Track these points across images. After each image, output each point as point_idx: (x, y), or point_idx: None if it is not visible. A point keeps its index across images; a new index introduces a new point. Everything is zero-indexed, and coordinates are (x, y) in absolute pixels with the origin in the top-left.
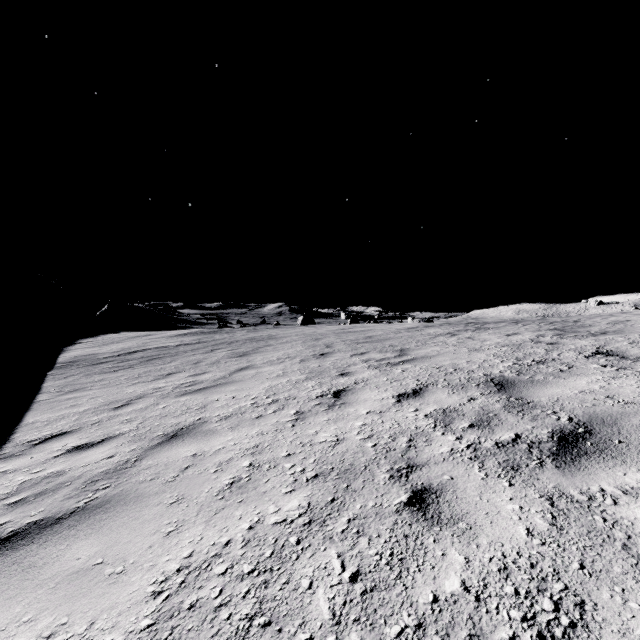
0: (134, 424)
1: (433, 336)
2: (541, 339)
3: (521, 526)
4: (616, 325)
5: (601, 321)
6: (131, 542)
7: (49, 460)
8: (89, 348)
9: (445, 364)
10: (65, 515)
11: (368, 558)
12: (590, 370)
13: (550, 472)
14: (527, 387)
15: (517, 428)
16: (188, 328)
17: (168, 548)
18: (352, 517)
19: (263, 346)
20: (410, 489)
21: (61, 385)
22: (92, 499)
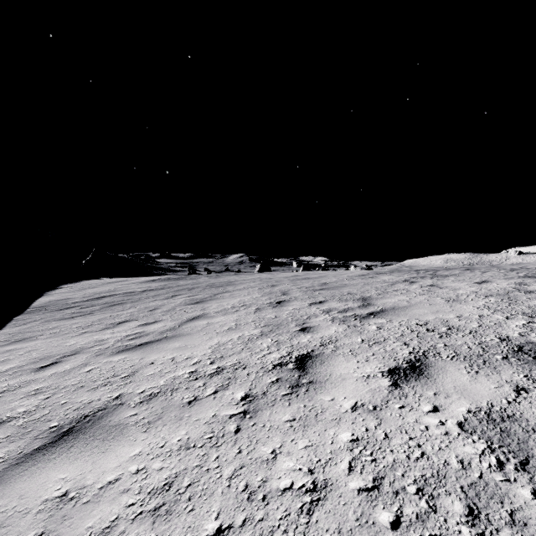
0: (37, 400)
1: (390, 283)
2: (528, 288)
3: None
4: None
5: None
6: None
7: None
8: (66, 293)
9: (430, 319)
10: None
11: None
12: None
13: None
14: None
15: None
16: (162, 275)
17: None
18: None
19: (221, 292)
20: None
21: (14, 333)
22: None
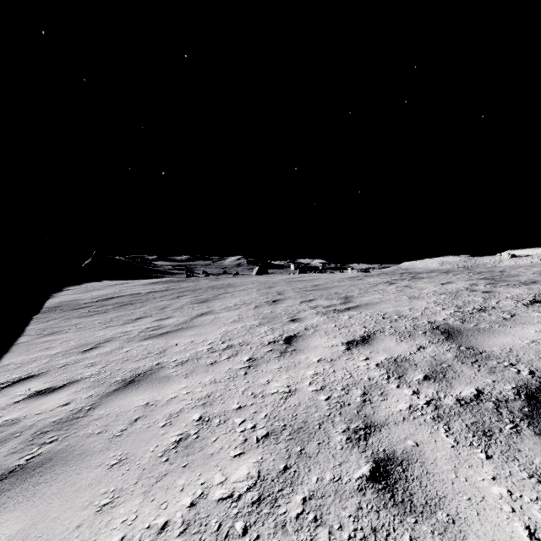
0: (97, 368)
1: (373, 284)
2: (475, 288)
3: (518, 523)
4: None
5: (526, 271)
6: (59, 518)
7: (9, 406)
8: (73, 295)
9: (389, 311)
10: (2, 475)
11: None
12: (534, 318)
13: (531, 441)
14: (475, 335)
15: (476, 382)
16: (161, 277)
17: (97, 530)
18: (308, 495)
19: (222, 293)
20: (371, 457)
21: (42, 328)
22: (35, 455)
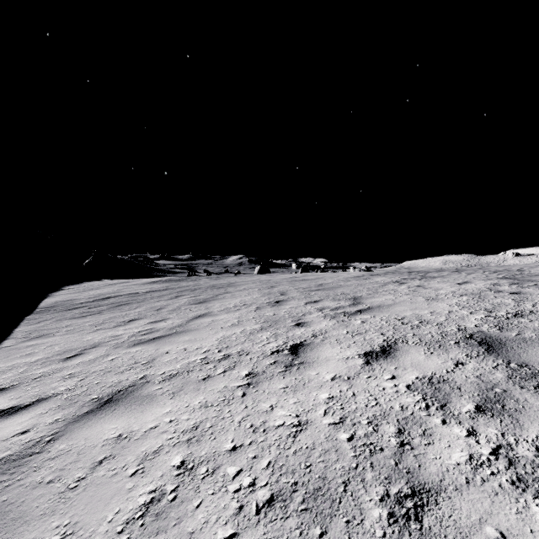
0: (74, 381)
1: (382, 284)
2: (499, 288)
3: None
4: None
5: None
6: None
7: None
8: (70, 294)
9: (407, 315)
10: None
11: None
12: None
13: None
14: (523, 348)
15: None
16: (162, 276)
17: None
18: None
19: (222, 293)
20: None
21: (30, 330)
22: None
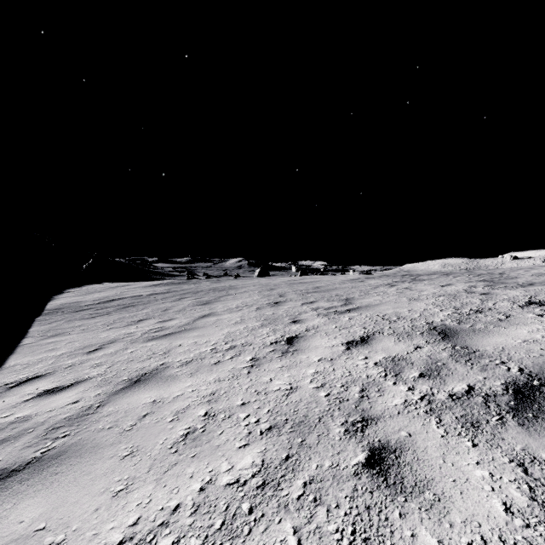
0: (103, 368)
1: (374, 287)
2: (474, 290)
3: (496, 500)
4: (540, 277)
5: (525, 273)
6: (78, 503)
7: (19, 404)
8: (74, 297)
9: (388, 313)
10: (20, 467)
11: (327, 536)
12: (528, 319)
13: (514, 431)
14: (470, 336)
15: (468, 379)
16: (161, 279)
17: (114, 512)
18: (308, 480)
19: (224, 295)
20: (367, 447)
21: (45, 330)
22: (50, 449)
